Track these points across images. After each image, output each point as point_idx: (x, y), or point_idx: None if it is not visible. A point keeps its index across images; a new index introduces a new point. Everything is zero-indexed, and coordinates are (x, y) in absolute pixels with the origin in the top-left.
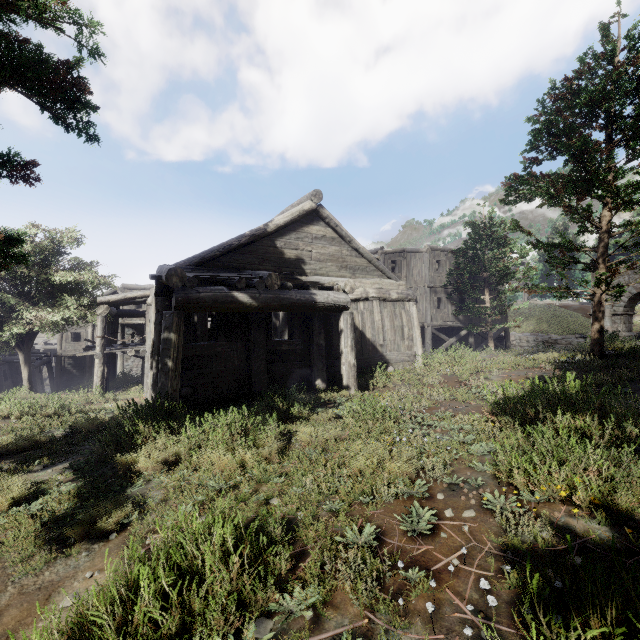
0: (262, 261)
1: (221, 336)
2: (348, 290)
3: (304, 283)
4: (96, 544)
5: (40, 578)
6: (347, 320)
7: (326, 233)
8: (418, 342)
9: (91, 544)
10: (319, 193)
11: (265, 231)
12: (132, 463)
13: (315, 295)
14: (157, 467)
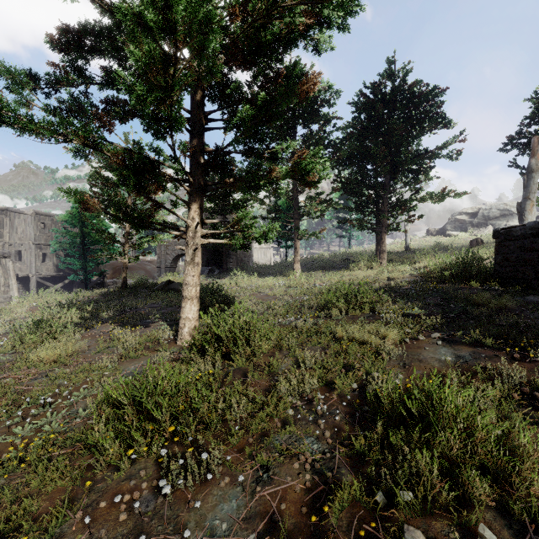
0: None
1: None
2: None
3: None
4: None
5: None
6: None
7: None
8: (15, 288)
9: None
10: None
11: None
12: None
13: None
14: None
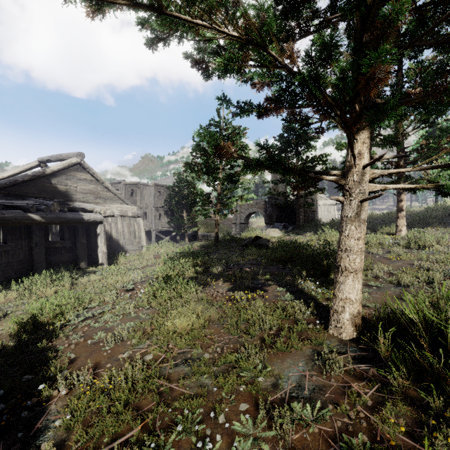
0: (41, 192)
1: (9, 240)
2: (102, 213)
3: (75, 208)
4: None
5: None
6: (102, 229)
7: (87, 177)
8: (144, 239)
9: None
10: (83, 154)
11: (43, 173)
12: None
13: (82, 215)
14: (3, 302)
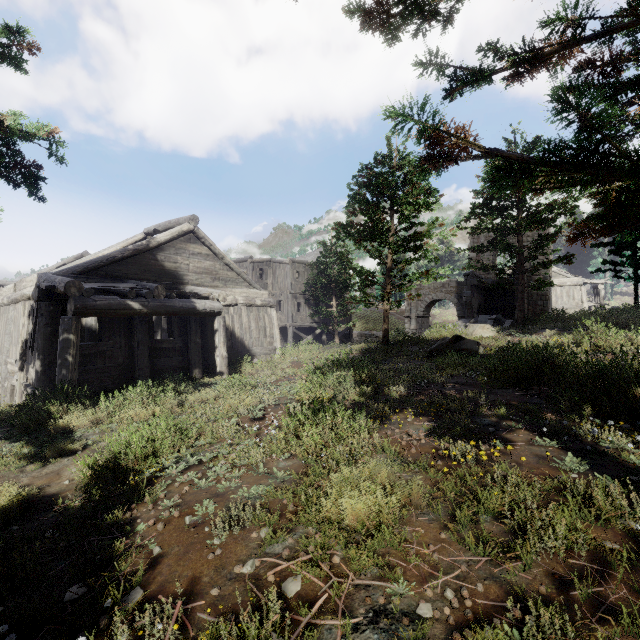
0: (144, 272)
1: (106, 337)
2: (221, 299)
3: (185, 294)
4: (70, 457)
5: (43, 472)
6: (220, 322)
7: (202, 250)
8: (278, 339)
9: (66, 458)
10: (196, 218)
11: (147, 246)
12: (63, 426)
13: (195, 303)
14: (87, 425)
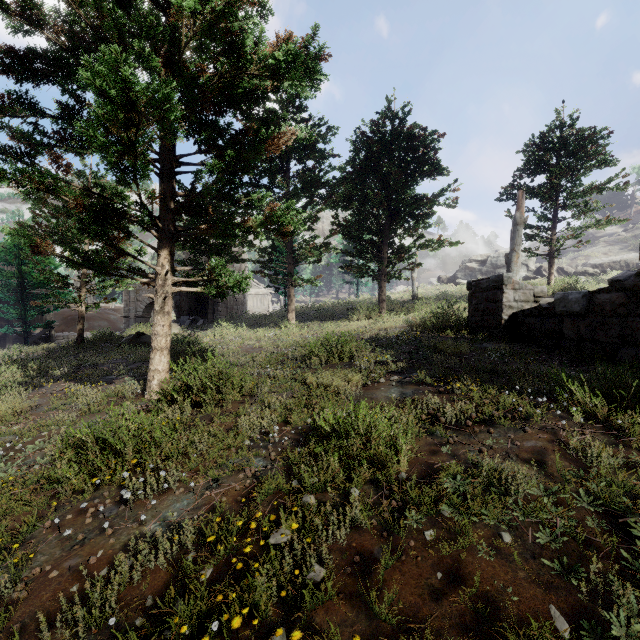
0: None
1: None
2: None
3: None
4: None
5: None
6: None
7: None
8: None
9: None
10: None
11: None
12: None
13: None
14: None
